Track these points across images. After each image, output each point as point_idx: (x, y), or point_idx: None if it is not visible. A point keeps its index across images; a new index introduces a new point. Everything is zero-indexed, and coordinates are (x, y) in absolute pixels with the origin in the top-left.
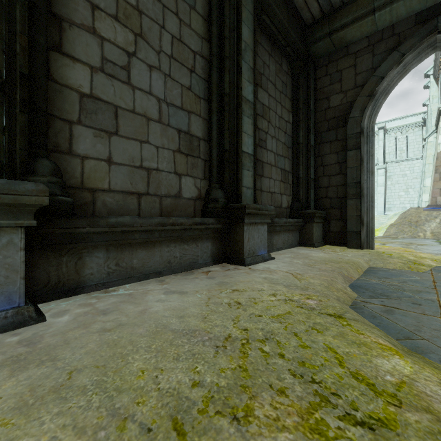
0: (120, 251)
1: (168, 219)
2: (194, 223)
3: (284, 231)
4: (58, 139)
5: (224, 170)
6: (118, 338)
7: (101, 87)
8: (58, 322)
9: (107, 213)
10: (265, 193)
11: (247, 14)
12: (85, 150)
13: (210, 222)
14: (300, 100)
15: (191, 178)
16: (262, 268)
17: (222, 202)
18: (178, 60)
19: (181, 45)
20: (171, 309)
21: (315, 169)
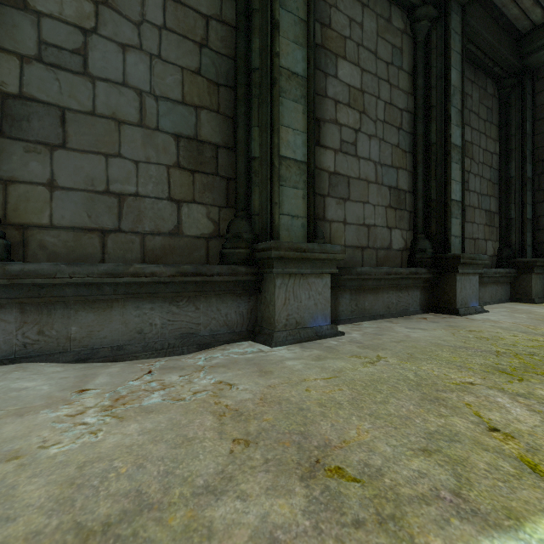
0: (357, 295)
1: (391, 269)
2: (410, 273)
3: (492, 284)
4: (318, 210)
5: (430, 220)
6: (413, 345)
7: (340, 164)
8: (354, 336)
9: (343, 265)
10: (467, 240)
11: (455, 56)
12: (331, 216)
13: (422, 272)
14: (510, 124)
15: (399, 230)
16: (481, 318)
17: (429, 253)
18: (389, 122)
19: (391, 108)
20: (429, 336)
21: (533, 206)
